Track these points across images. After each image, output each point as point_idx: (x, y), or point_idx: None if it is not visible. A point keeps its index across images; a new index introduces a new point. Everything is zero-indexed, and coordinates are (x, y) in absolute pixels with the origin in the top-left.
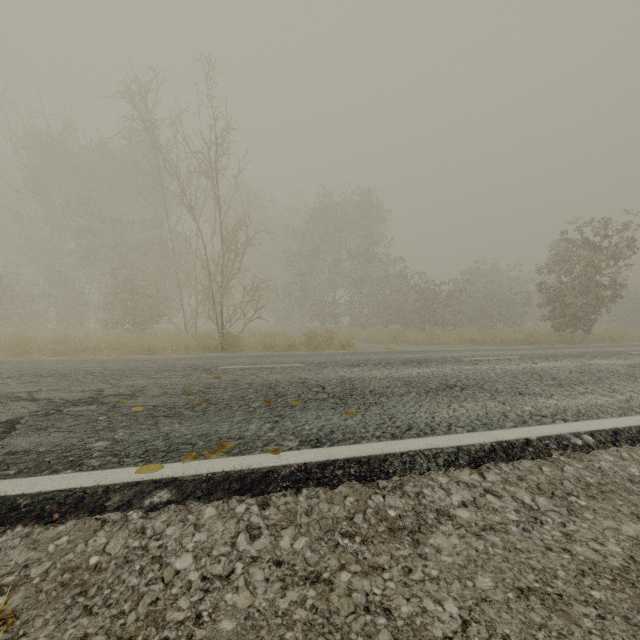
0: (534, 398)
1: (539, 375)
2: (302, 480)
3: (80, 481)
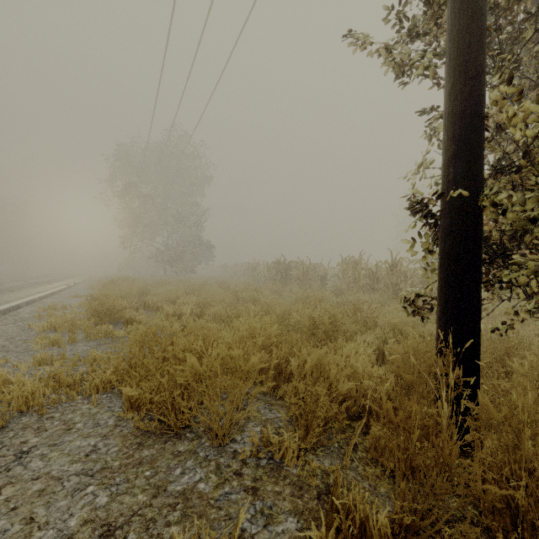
0: (41, 287)
1: (21, 286)
2: (54, 294)
3: (41, 295)
